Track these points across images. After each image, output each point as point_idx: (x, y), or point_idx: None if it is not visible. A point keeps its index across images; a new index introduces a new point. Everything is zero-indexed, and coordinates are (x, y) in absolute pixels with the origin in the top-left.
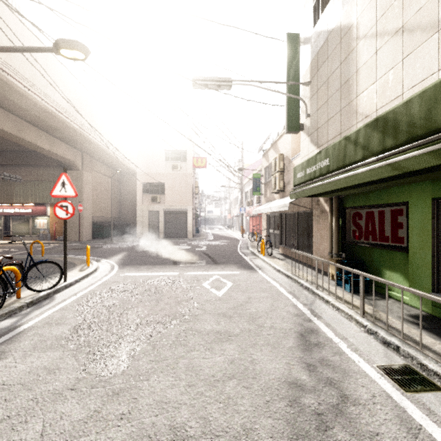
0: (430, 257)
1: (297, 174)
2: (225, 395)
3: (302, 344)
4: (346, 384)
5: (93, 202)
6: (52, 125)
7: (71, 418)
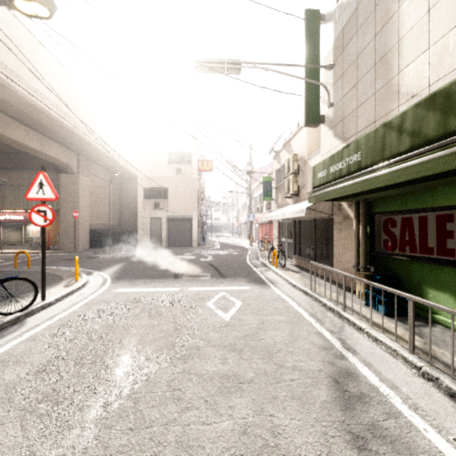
0: None
1: (317, 174)
2: None
3: (339, 396)
4: None
5: (90, 208)
6: (42, 123)
7: None
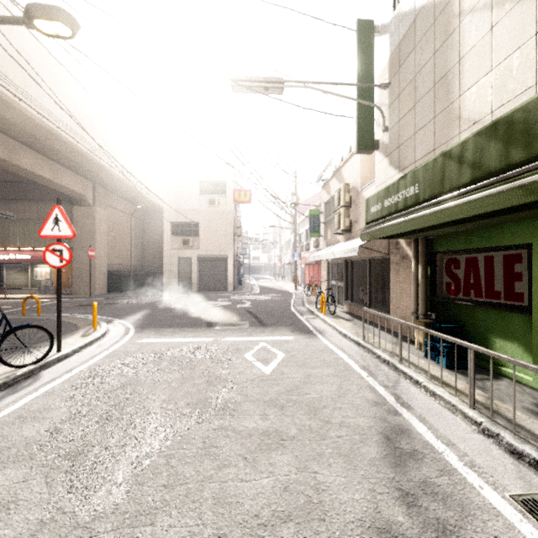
0: None
1: (371, 208)
2: None
3: (389, 453)
4: (469, 532)
5: (108, 246)
6: (54, 148)
7: None
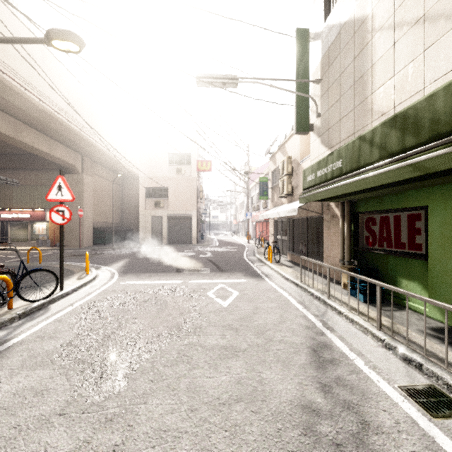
0: (451, 265)
1: (307, 177)
2: (231, 421)
3: (315, 360)
4: (366, 408)
5: (94, 207)
6: (51, 127)
7: (57, 450)
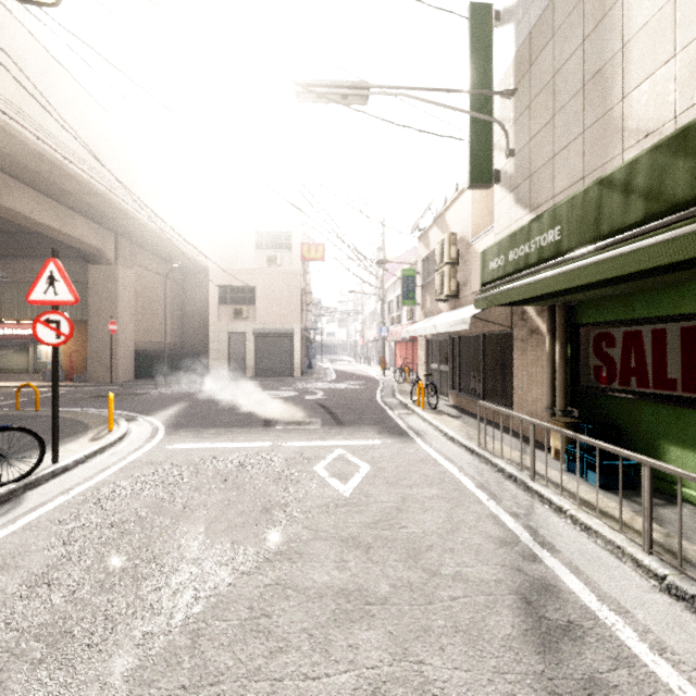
0: None
1: (489, 263)
2: None
3: (532, 627)
4: None
5: (136, 317)
6: (60, 186)
7: None
